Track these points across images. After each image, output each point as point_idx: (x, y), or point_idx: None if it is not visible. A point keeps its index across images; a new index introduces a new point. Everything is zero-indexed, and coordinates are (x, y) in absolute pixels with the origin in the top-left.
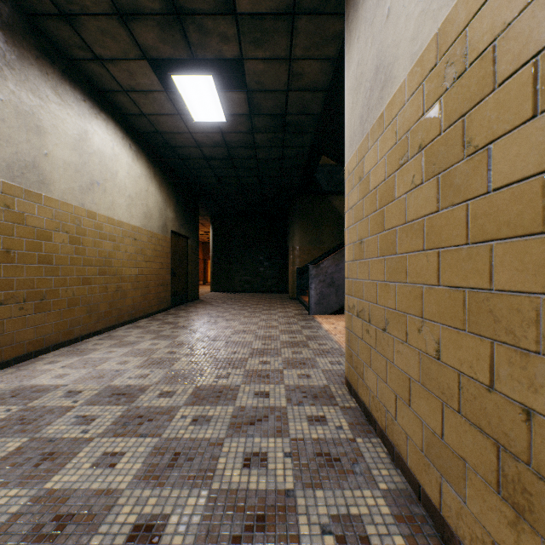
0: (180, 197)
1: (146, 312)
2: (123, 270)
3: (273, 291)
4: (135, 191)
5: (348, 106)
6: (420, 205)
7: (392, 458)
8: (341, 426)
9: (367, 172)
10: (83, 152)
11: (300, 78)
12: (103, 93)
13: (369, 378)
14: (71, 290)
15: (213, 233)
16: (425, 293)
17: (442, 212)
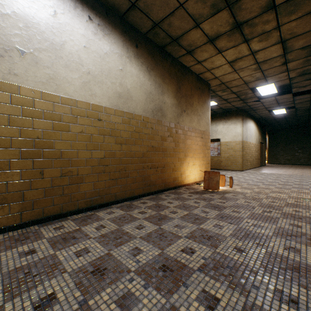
0: (261, 130)
1: (256, 166)
2: (253, 155)
3: (304, 164)
4: (254, 134)
5: None
6: None
7: None
8: None
9: None
10: (249, 130)
11: None
12: (251, 115)
13: None
14: (249, 159)
15: (268, 138)
16: None
17: None
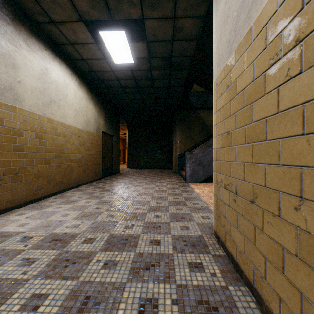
0: (108, 111)
1: (86, 181)
2: (71, 155)
3: (163, 168)
4: (79, 107)
5: (217, 38)
6: (297, 93)
7: (262, 309)
8: (215, 273)
9: (234, 80)
10: (44, 81)
11: (180, 31)
12: (58, 45)
13: (236, 236)
14: (36, 168)
15: (128, 134)
16: (305, 174)
17: None
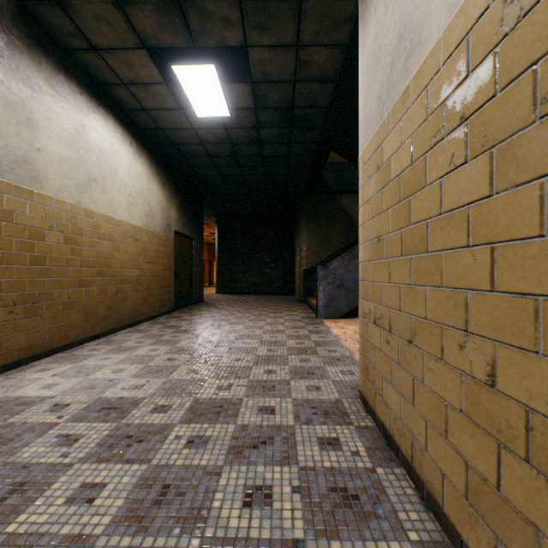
0: (184, 196)
1: (148, 315)
2: (123, 271)
3: (280, 293)
4: (136, 189)
5: (363, 88)
6: (462, 190)
7: (422, 496)
8: (358, 451)
9: (387, 159)
10: (79, 148)
11: (308, 67)
12: (101, 86)
13: (389, 396)
14: (66, 293)
15: (218, 234)
16: (470, 300)
17: (498, 196)
